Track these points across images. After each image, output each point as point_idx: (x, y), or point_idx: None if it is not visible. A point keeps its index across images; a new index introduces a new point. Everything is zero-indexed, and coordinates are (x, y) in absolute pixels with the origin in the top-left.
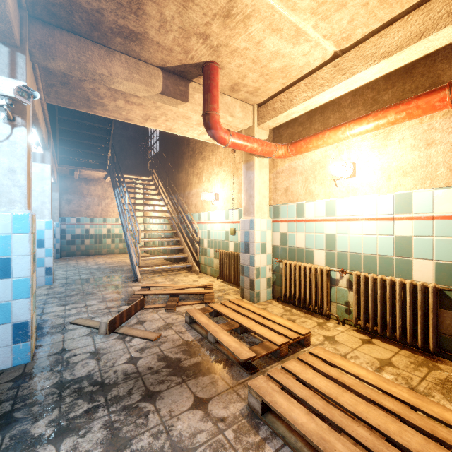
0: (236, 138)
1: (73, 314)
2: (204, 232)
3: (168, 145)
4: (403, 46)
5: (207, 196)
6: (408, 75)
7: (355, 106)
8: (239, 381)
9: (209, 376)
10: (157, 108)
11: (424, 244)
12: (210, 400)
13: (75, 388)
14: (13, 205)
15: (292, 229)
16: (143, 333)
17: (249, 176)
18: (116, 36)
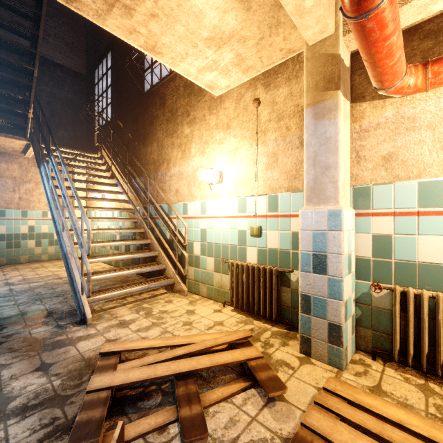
0: None
1: None
2: (194, 232)
3: (127, 108)
4: None
5: (207, 175)
6: None
7: None
8: None
9: None
10: None
11: None
12: None
13: None
14: None
15: (406, 228)
16: None
17: (324, 129)
18: None
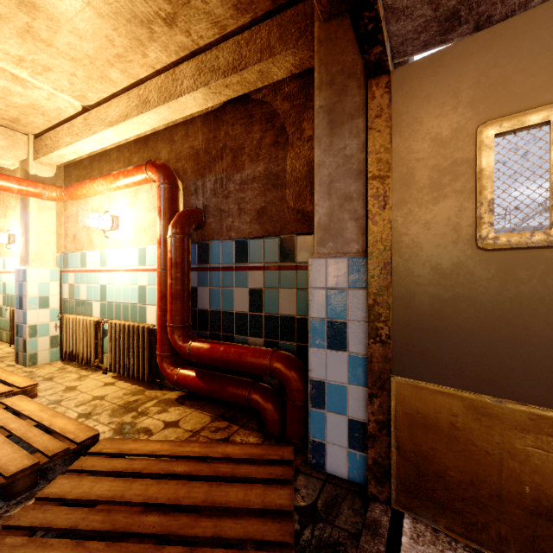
0: None
1: None
2: None
3: None
4: (119, 121)
5: None
6: (146, 145)
7: (119, 162)
8: None
9: None
10: None
11: (152, 292)
12: None
13: None
14: None
15: (77, 280)
16: None
17: (25, 217)
18: None
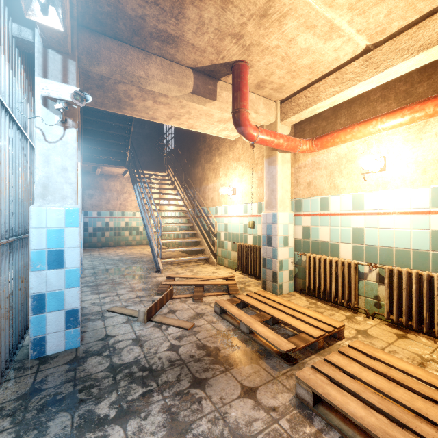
0: (264, 134)
1: (107, 302)
2: (221, 225)
3: (183, 141)
4: None
5: (225, 191)
6: None
7: (386, 100)
8: (281, 372)
9: (250, 365)
10: (182, 107)
11: None
12: (257, 390)
13: (126, 372)
14: (65, 200)
15: (315, 222)
16: (177, 322)
17: (271, 170)
18: (155, 40)
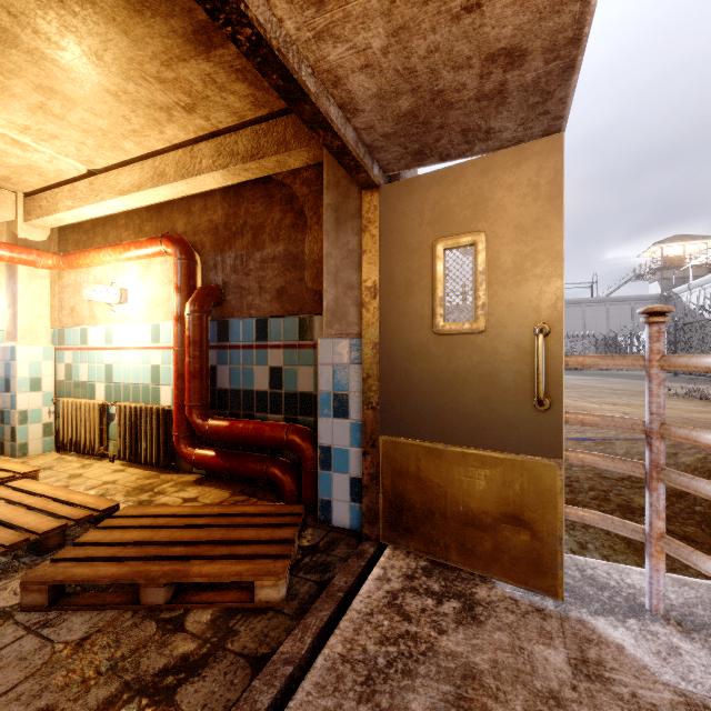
0: None
1: None
2: None
3: None
4: (131, 191)
5: None
6: (160, 214)
7: (128, 229)
8: None
9: None
10: None
11: (167, 372)
12: None
13: None
14: None
15: (77, 359)
16: None
17: (12, 287)
18: None
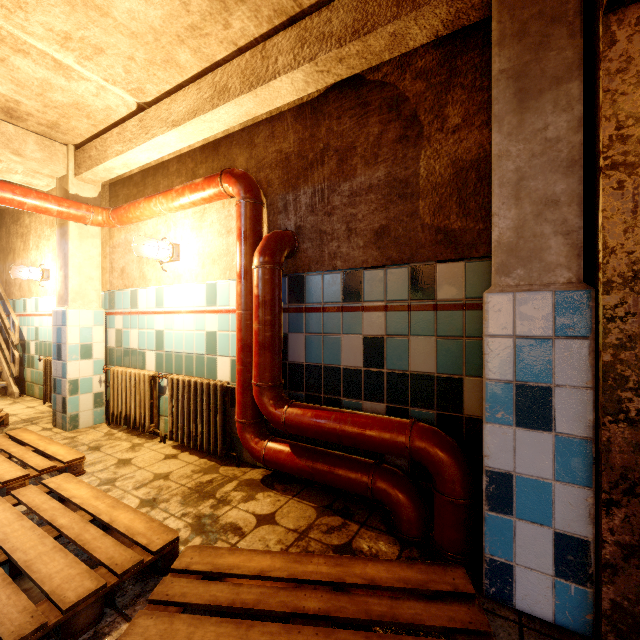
0: None
1: None
2: (31, 330)
3: None
4: (186, 119)
5: (25, 273)
6: (216, 152)
7: (180, 176)
8: None
9: None
10: None
11: (224, 340)
12: None
13: None
14: None
15: (126, 324)
16: None
17: (64, 247)
18: None
